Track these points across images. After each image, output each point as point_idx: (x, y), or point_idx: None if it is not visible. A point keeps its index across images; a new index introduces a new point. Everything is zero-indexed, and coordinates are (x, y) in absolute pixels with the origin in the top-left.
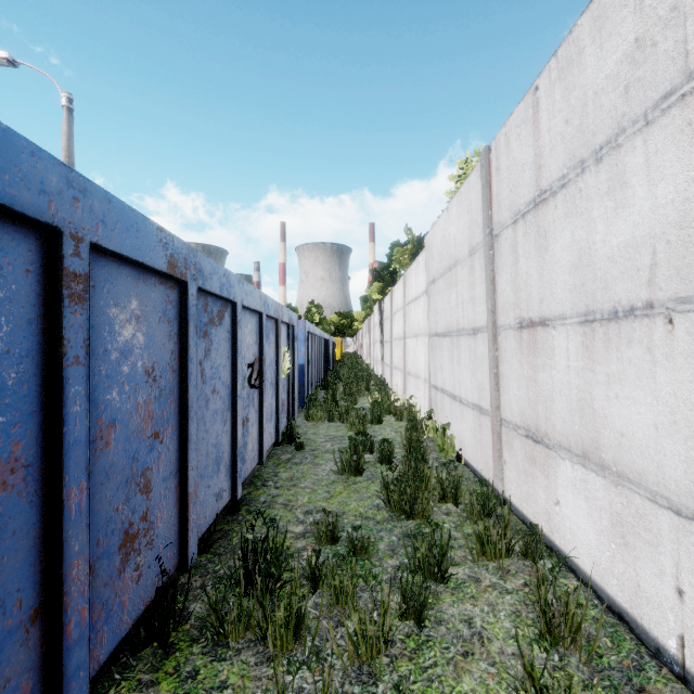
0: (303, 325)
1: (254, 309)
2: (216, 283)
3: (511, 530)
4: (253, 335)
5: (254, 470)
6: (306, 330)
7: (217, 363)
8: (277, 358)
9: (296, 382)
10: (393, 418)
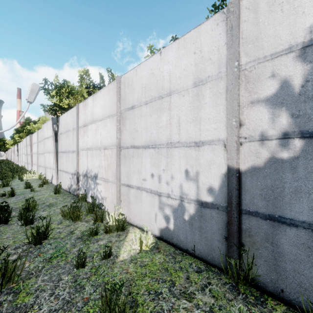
0: None
1: None
2: None
3: None
4: None
5: None
6: None
7: None
8: None
9: None
10: None
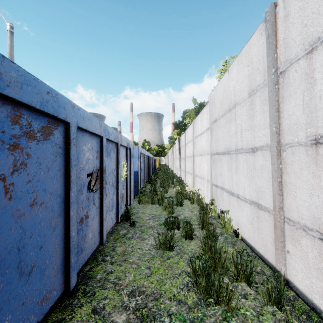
0: (137, 149)
1: (93, 132)
2: (32, 96)
3: (307, 322)
4: (93, 152)
5: (99, 245)
6: (139, 151)
7: (40, 176)
8: (117, 168)
9: (132, 181)
10: (188, 201)
